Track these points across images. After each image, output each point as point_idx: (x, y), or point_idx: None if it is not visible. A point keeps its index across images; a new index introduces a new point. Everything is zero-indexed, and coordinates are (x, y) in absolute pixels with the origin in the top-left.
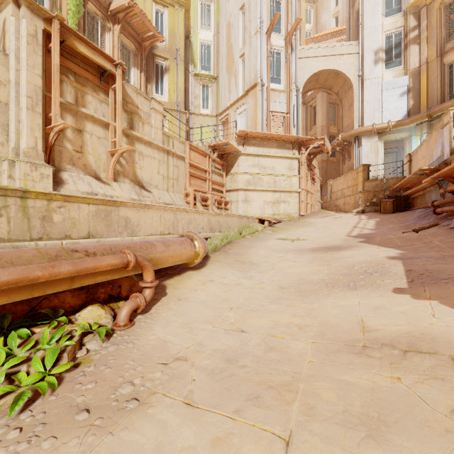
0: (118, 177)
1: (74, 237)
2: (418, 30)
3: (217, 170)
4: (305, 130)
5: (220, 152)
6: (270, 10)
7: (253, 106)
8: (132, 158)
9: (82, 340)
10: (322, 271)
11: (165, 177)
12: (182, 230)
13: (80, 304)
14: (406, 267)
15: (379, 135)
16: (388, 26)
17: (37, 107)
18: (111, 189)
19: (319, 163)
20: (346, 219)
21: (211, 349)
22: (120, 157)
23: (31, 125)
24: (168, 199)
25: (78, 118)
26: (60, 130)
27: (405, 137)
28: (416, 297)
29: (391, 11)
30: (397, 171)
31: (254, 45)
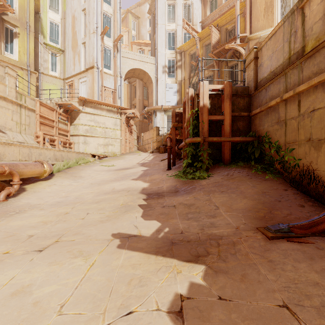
0: None
1: None
2: (181, 62)
3: (63, 121)
4: (130, 99)
5: (66, 108)
6: (104, 21)
7: (91, 80)
8: None
9: None
10: (113, 177)
11: (18, 123)
12: (35, 159)
13: None
14: (143, 172)
15: (165, 111)
16: (169, 55)
17: None
18: None
19: (138, 122)
20: (143, 156)
21: (52, 201)
22: None
23: None
24: (21, 139)
25: None
26: None
27: None
28: (136, 180)
29: (170, 47)
30: None
31: (92, 40)
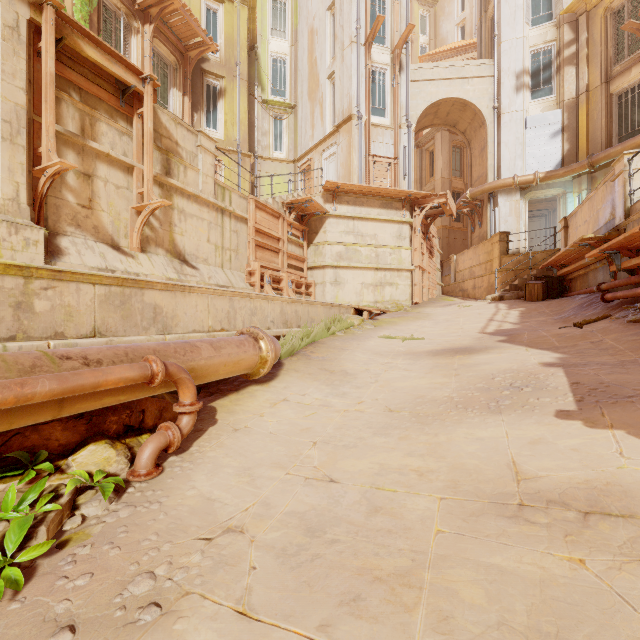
0: (148, 246)
1: (70, 336)
2: (575, 45)
3: (295, 238)
4: (419, 183)
5: (300, 212)
6: (371, 12)
7: (346, 148)
8: (168, 218)
9: (76, 500)
10: (448, 384)
11: (219, 247)
12: (242, 324)
13: (76, 441)
14: (570, 378)
15: (522, 191)
16: (534, 39)
17: (19, 137)
18: (137, 263)
19: (439, 230)
20: (478, 309)
21: (283, 512)
22: (150, 217)
23: (9, 164)
24: (223, 279)
25: (85, 157)
26: (56, 173)
27: (557, 195)
28: (592, 425)
29: (538, 19)
30: (546, 242)
31: (347, 61)
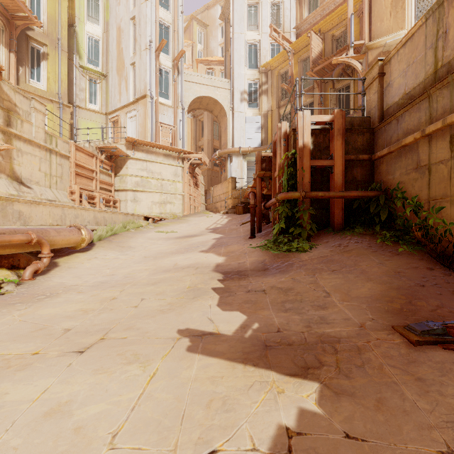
0: None
1: None
2: (267, 85)
3: (105, 170)
4: (195, 140)
5: (109, 153)
6: (159, 32)
7: (143, 115)
8: (9, 154)
9: (0, 285)
10: (174, 247)
11: (48, 174)
12: (70, 222)
13: None
14: (216, 242)
15: (243, 155)
16: (249, 76)
17: None
18: None
19: (206, 171)
20: (213, 218)
21: (93, 281)
22: None
23: None
24: (51, 196)
25: None
26: None
27: None
28: (206, 252)
29: (251, 65)
30: None
31: (144, 59)
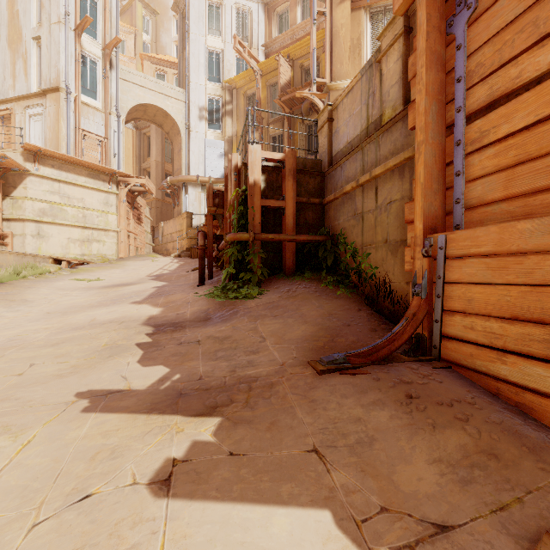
0: None
1: None
2: (231, 105)
3: None
4: (138, 159)
5: None
6: (82, 4)
7: (54, 115)
8: None
9: None
10: (96, 299)
11: None
12: None
13: None
14: (155, 291)
15: (203, 186)
16: (210, 90)
17: None
18: None
19: (154, 201)
20: (160, 262)
21: None
22: None
23: None
24: None
25: None
26: None
27: None
28: (140, 304)
29: (213, 78)
30: None
31: (56, 36)
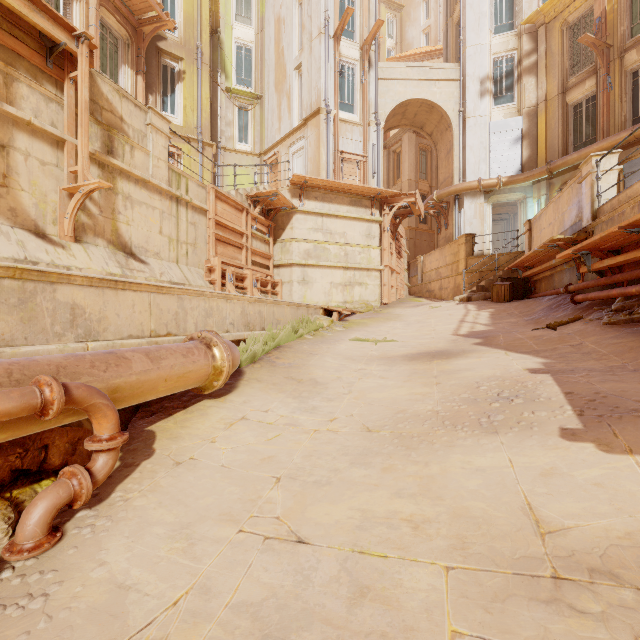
0: (84, 235)
1: None
2: (534, 56)
3: (260, 234)
4: (386, 184)
5: (266, 206)
6: (339, 5)
7: (315, 142)
8: (111, 204)
9: None
10: (431, 395)
11: (173, 240)
12: (195, 327)
13: None
14: (563, 387)
15: (485, 194)
16: (497, 47)
17: None
18: (68, 254)
19: (406, 231)
20: (448, 310)
21: (229, 604)
22: (87, 201)
23: None
24: (178, 276)
25: None
26: None
27: (518, 200)
28: (607, 448)
29: (501, 27)
30: (508, 245)
31: (316, 53)
